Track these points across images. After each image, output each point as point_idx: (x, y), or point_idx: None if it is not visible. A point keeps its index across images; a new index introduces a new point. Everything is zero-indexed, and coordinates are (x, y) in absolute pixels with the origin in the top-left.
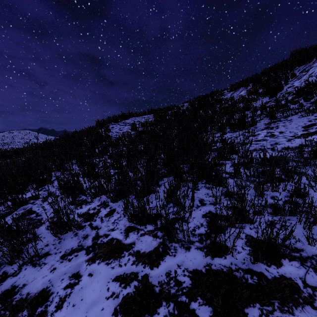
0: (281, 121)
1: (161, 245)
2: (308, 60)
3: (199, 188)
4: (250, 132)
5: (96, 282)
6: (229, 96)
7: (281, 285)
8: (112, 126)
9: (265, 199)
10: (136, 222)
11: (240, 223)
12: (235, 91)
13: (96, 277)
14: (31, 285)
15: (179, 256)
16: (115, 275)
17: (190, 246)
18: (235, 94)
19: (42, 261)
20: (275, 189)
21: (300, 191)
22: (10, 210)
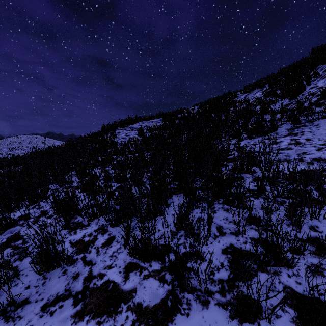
0: (306, 126)
1: (169, 296)
2: None
3: (216, 210)
4: (271, 139)
5: None
6: (242, 98)
7: None
8: (118, 131)
9: (307, 235)
10: (139, 257)
11: (274, 266)
12: (249, 93)
13: None
14: None
15: (194, 316)
16: None
17: (209, 299)
18: (249, 96)
19: (17, 313)
20: (314, 216)
21: None
22: None
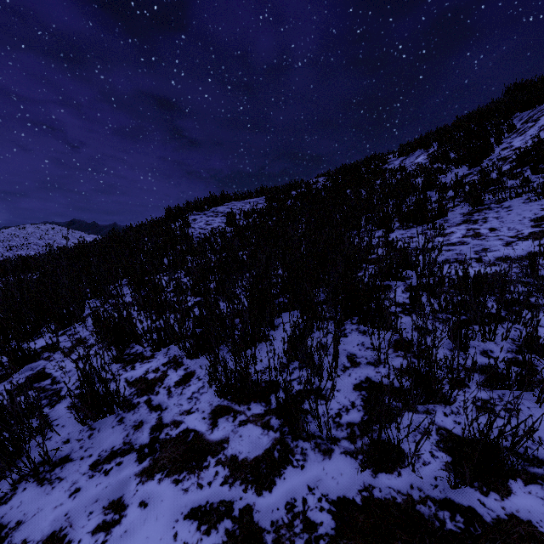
0: (491, 209)
1: (277, 446)
2: (538, 101)
3: (348, 333)
4: (437, 229)
5: (154, 520)
6: (396, 165)
7: (512, 537)
8: (194, 217)
9: (473, 359)
10: (231, 398)
11: (426, 403)
12: (407, 156)
13: (154, 509)
14: (32, 524)
15: (311, 468)
16: (189, 506)
17: (333, 448)
18: (407, 161)
19: (56, 474)
20: (488, 337)
21: (537, 342)
22: (6, 372)
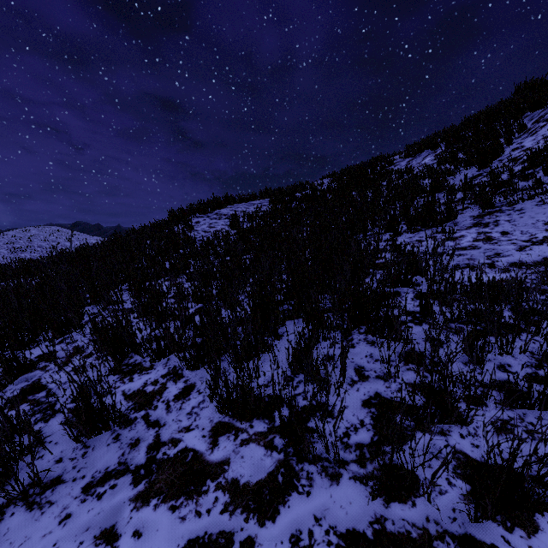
0: (502, 212)
1: (281, 469)
2: None
3: (355, 343)
4: (446, 232)
5: None
6: (403, 166)
7: None
8: (197, 219)
9: (491, 376)
10: (233, 414)
11: (441, 422)
12: (413, 157)
13: (149, 539)
14: None
15: (318, 495)
16: (186, 537)
17: (341, 472)
18: (413, 162)
19: (46, 498)
20: (505, 350)
21: None
22: (0, 384)
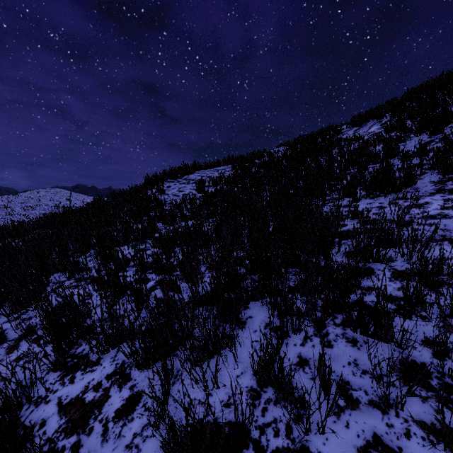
0: None
1: None
2: None
3: (332, 340)
4: (408, 198)
5: None
6: (350, 134)
7: None
8: (168, 184)
9: None
10: None
11: None
12: (360, 126)
13: None
14: None
15: None
16: None
17: None
18: (360, 131)
19: None
20: None
21: None
22: None
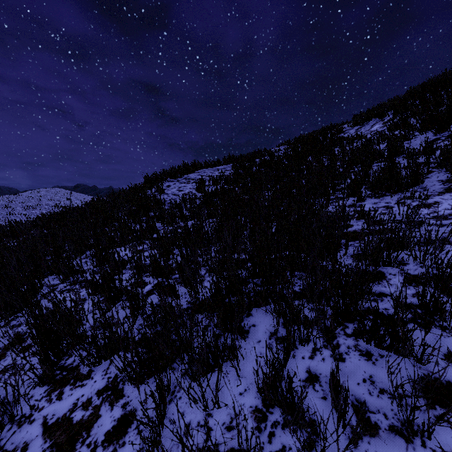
0: None
1: None
2: None
3: (343, 352)
4: (416, 198)
5: None
6: (352, 133)
7: None
8: (168, 183)
9: None
10: None
11: None
12: (361, 125)
13: None
14: None
15: None
16: None
17: None
18: (362, 130)
19: None
20: None
21: None
22: None
